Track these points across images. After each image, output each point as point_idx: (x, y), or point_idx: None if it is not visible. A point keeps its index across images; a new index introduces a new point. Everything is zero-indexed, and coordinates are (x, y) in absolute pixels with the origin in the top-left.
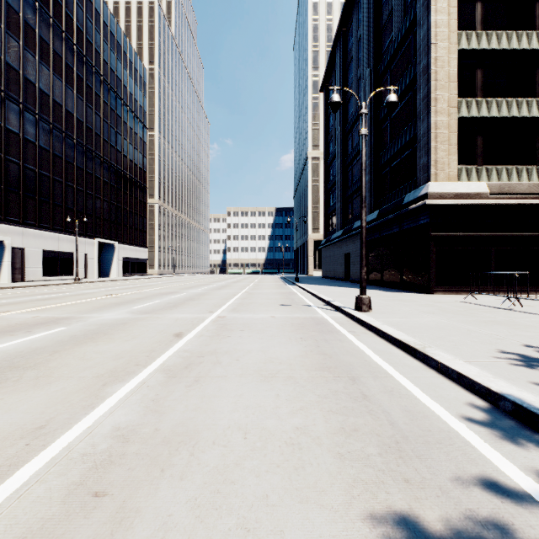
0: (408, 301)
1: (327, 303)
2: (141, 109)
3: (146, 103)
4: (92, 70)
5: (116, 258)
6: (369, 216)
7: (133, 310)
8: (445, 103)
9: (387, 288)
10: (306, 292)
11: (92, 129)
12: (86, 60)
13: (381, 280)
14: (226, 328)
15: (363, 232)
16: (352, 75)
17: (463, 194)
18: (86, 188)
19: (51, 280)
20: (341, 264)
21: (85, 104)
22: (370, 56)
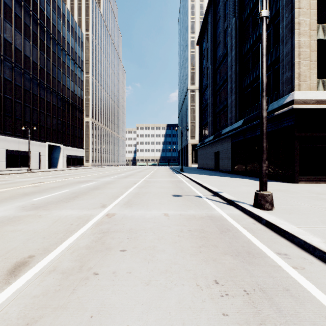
0: (290, 192)
1: (214, 193)
2: (79, 59)
3: (83, 55)
4: (44, 29)
5: (62, 155)
6: (235, 124)
7: (28, 203)
8: (306, 26)
9: (252, 177)
10: (191, 180)
11: (44, 69)
12: (39, 22)
13: (245, 171)
14: (103, 242)
15: (264, 123)
16: (220, 28)
17: (323, 101)
18: (39, 108)
19: (13, 170)
20: (212, 159)
21: (39, 51)
22: (235, 8)
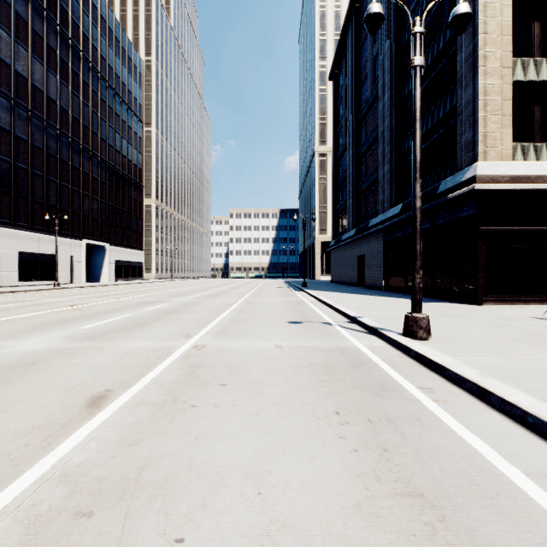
0: (464, 318)
1: (351, 319)
2: (135, 102)
3: (142, 95)
4: (79, 55)
5: (107, 261)
6: (389, 212)
7: (77, 332)
8: (496, 61)
9: None
10: (318, 301)
11: (79, 119)
12: (72, 43)
13: (405, 286)
14: (196, 376)
15: (417, 217)
16: (366, 55)
17: (521, 178)
18: (72, 184)
19: (30, 285)
20: (353, 268)
21: (71, 91)
22: (390, 25)
